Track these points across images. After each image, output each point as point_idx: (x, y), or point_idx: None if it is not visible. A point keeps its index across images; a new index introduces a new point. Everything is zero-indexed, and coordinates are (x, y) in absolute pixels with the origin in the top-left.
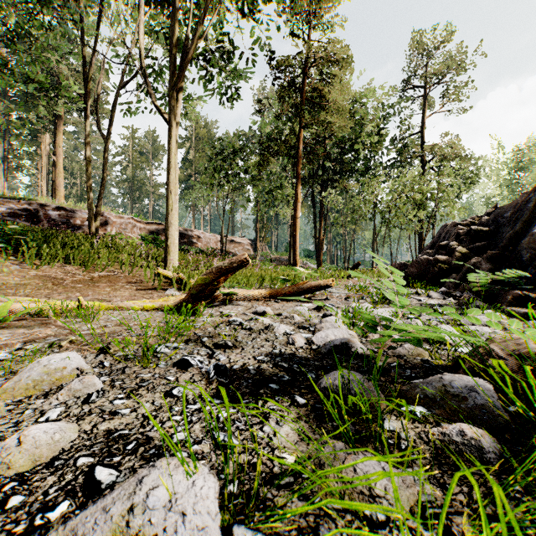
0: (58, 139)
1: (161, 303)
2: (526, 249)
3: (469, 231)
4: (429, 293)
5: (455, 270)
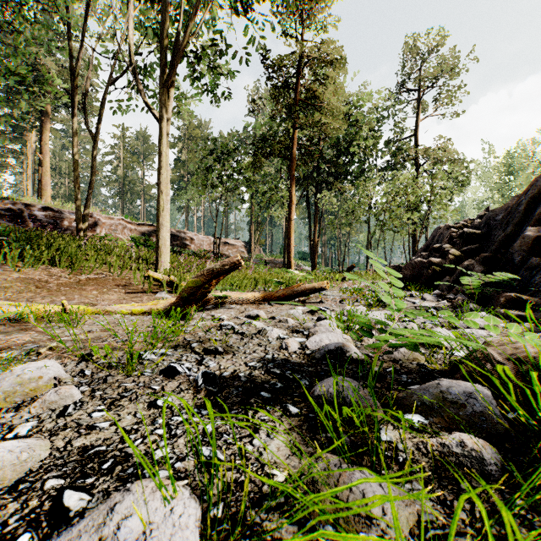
0: (44, 137)
1: (150, 307)
2: (518, 252)
3: (462, 234)
4: (423, 296)
5: (448, 273)
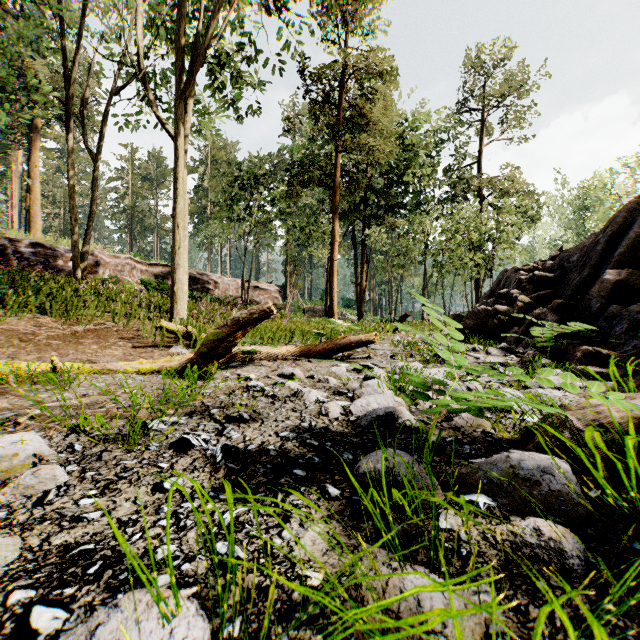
0: (34, 157)
1: (162, 364)
2: (596, 299)
3: (532, 277)
4: (488, 349)
5: (516, 323)
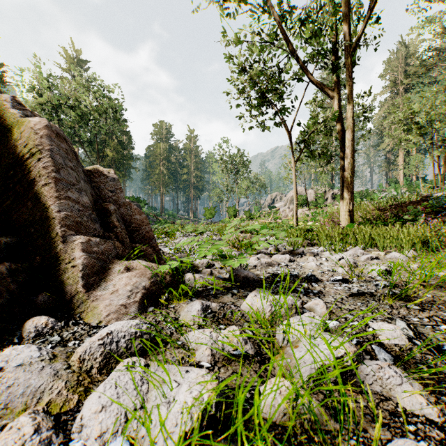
0: None
1: None
2: None
3: None
4: None
5: None
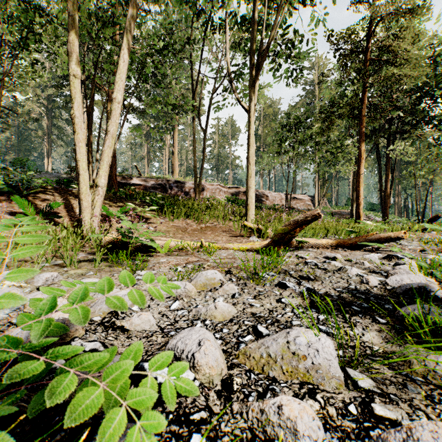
0: (175, 136)
1: (251, 246)
2: None
3: None
4: None
5: None
